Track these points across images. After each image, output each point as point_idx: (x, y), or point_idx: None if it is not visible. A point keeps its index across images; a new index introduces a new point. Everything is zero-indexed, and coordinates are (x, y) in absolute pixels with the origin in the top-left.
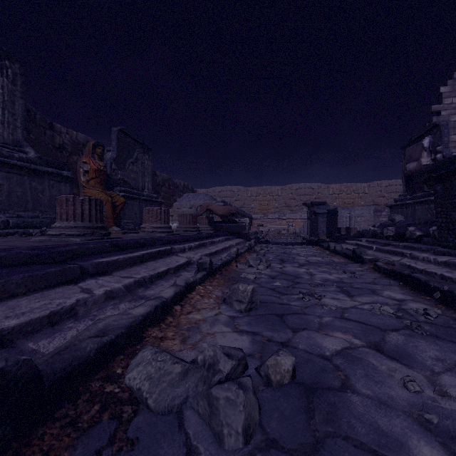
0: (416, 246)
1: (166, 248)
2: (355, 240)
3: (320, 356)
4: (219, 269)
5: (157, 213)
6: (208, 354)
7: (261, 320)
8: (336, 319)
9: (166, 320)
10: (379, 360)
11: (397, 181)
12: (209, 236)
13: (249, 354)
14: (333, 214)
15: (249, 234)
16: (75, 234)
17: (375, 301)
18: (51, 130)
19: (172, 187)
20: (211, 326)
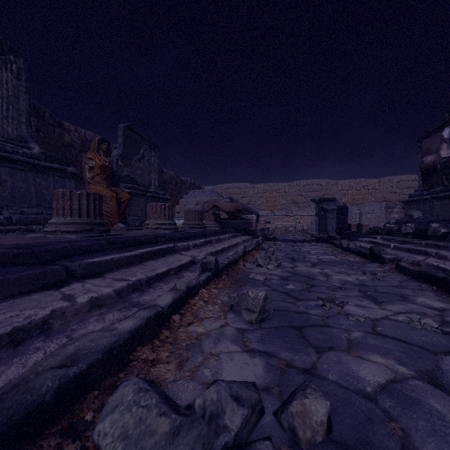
0: (442, 245)
1: (168, 246)
2: (369, 237)
3: (359, 393)
4: (225, 269)
5: (161, 209)
6: (209, 397)
7: (276, 336)
8: (368, 335)
9: (161, 334)
10: (443, 404)
11: (410, 176)
12: (215, 233)
13: (263, 388)
14: (343, 210)
15: (256, 230)
16: (71, 231)
17: (409, 310)
18: (60, 128)
19: (179, 184)
20: (216, 343)
